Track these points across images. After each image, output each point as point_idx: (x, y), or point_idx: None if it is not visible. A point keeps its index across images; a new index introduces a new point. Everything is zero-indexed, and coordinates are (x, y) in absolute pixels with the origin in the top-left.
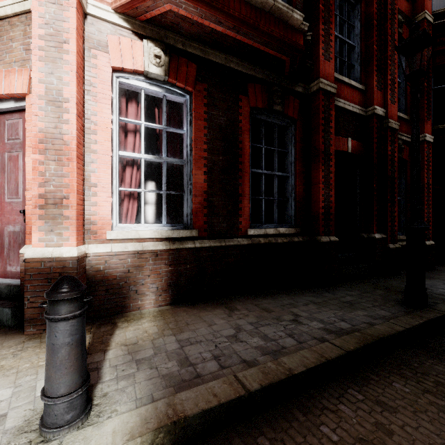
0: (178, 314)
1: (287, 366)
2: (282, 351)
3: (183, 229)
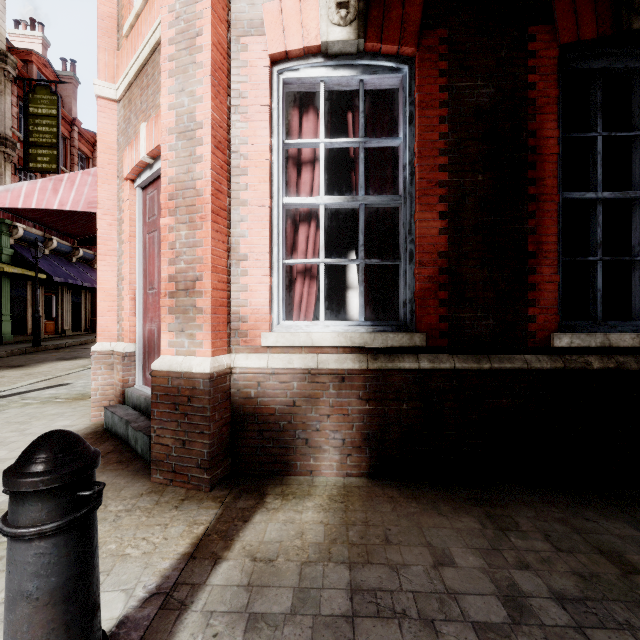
0: (375, 506)
1: None
2: None
3: (395, 332)
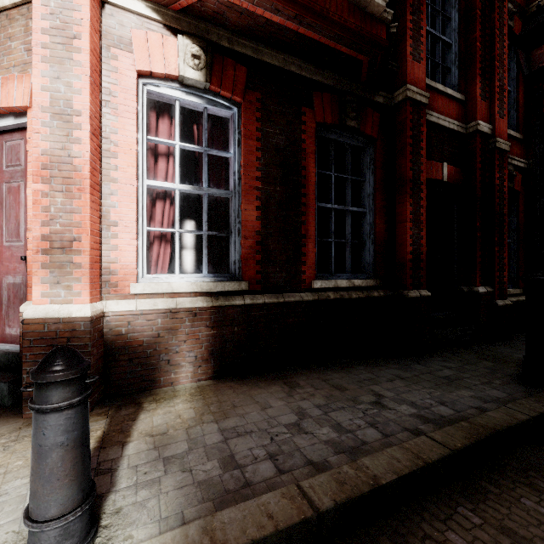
0: (222, 392)
1: (370, 471)
2: (362, 448)
3: (230, 281)
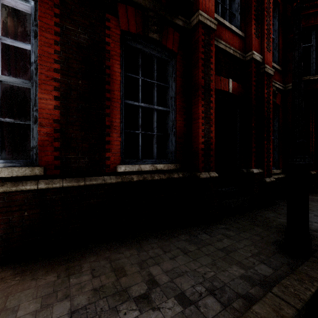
0: None
1: None
2: None
3: (21, 166)
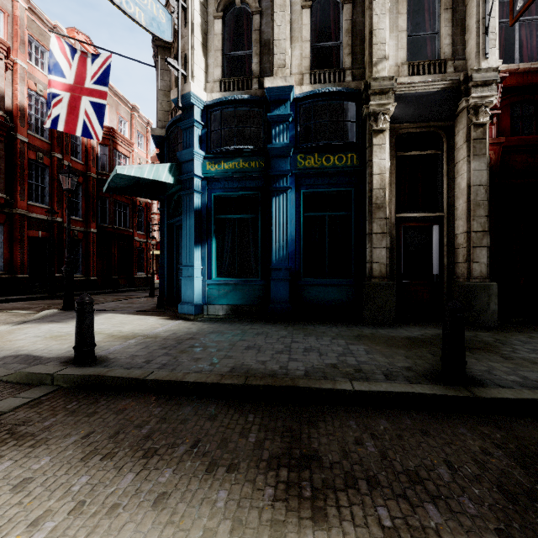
0: None
1: None
2: None
3: None
